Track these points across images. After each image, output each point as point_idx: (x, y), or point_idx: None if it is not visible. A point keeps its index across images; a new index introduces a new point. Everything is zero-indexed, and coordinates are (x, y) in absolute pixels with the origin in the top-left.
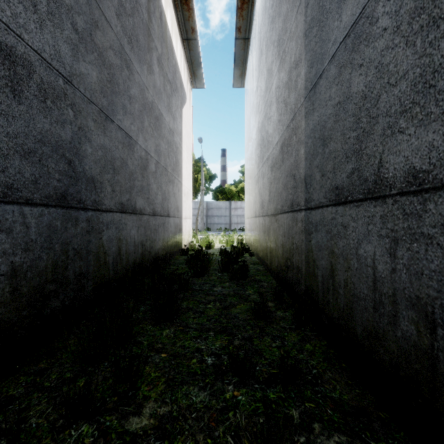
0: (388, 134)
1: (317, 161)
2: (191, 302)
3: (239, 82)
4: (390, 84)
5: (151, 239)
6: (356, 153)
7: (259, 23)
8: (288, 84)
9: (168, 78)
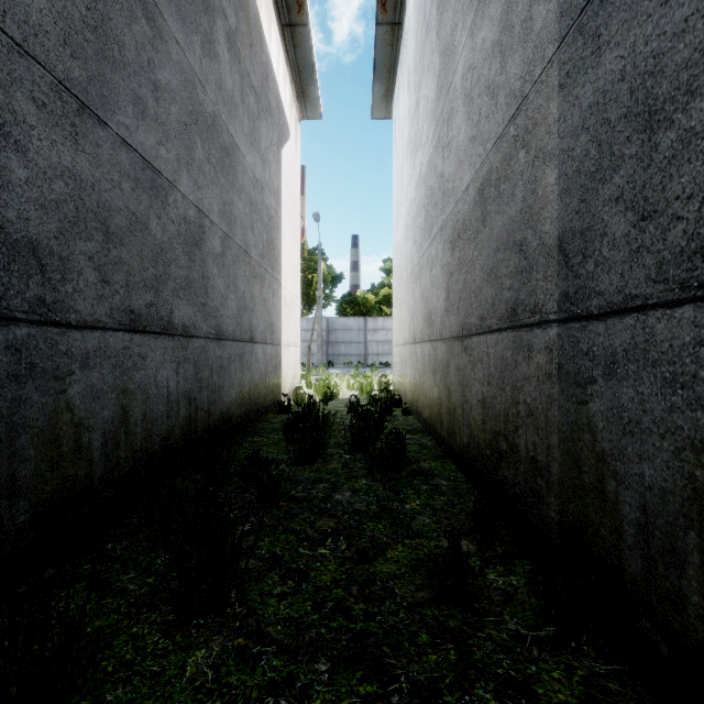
0: None
1: (616, 183)
2: (280, 537)
3: (382, 109)
4: None
5: (212, 387)
6: None
7: None
8: (502, 41)
9: (252, 82)
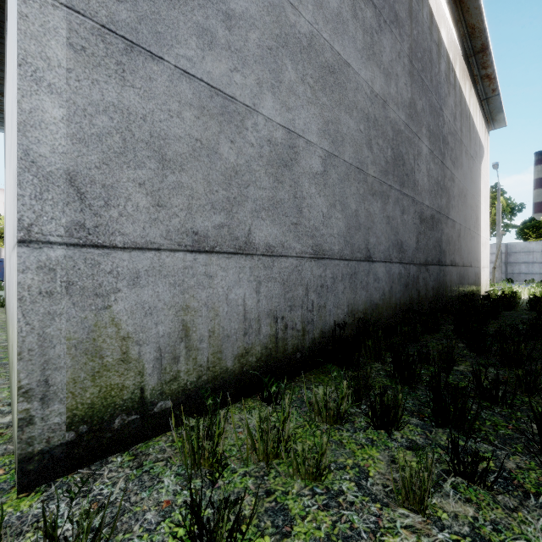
0: None
1: None
2: (503, 317)
3: None
4: None
5: (462, 283)
6: None
7: None
8: None
9: (471, 154)
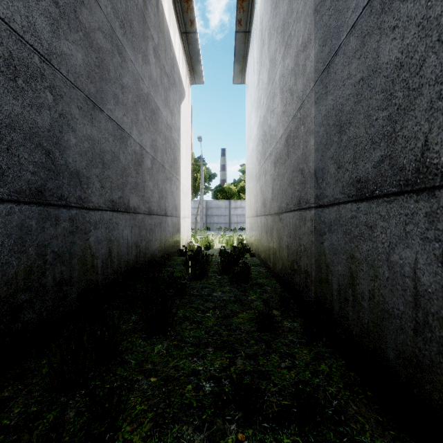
0: (438, 107)
1: (331, 151)
2: (187, 309)
3: (239, 78)
4: (442, 41)
5: (147, 240)
6: (388, 137)
7: (261, 12)
8: (295, 70)
9: (166, 70)
